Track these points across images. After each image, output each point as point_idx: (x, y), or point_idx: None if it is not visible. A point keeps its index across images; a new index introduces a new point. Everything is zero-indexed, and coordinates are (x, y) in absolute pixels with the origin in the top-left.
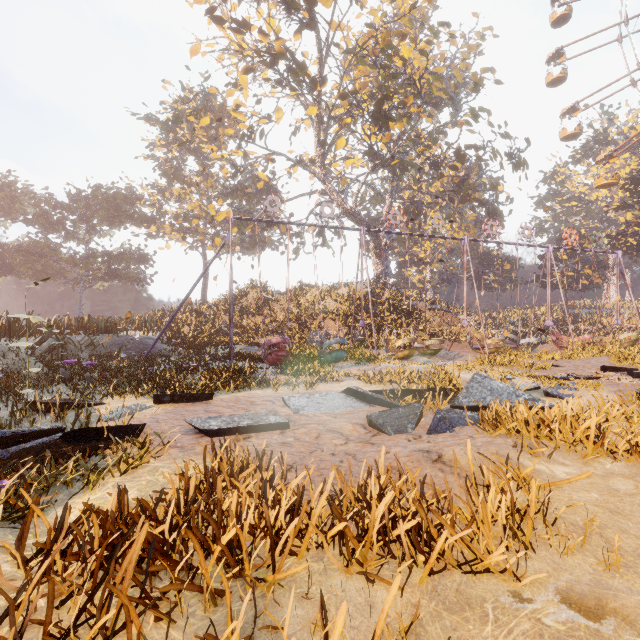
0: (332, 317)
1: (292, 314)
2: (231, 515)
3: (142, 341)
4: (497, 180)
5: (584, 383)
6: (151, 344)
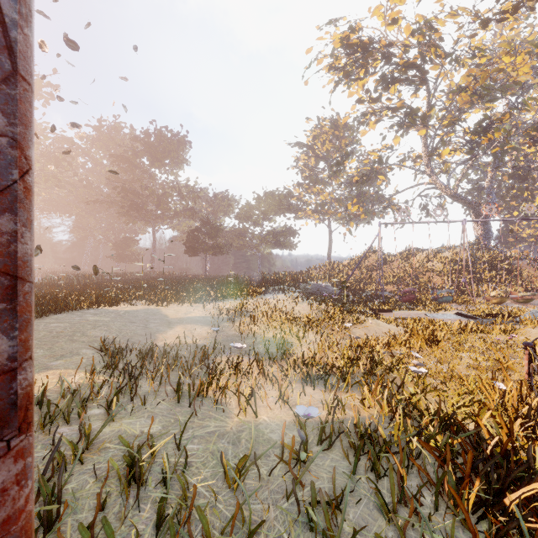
0: (438, 274)
1: (406, 271)
2: (437, 322)
3: (325, 287)
4: None
5: None
6: (330, 288)
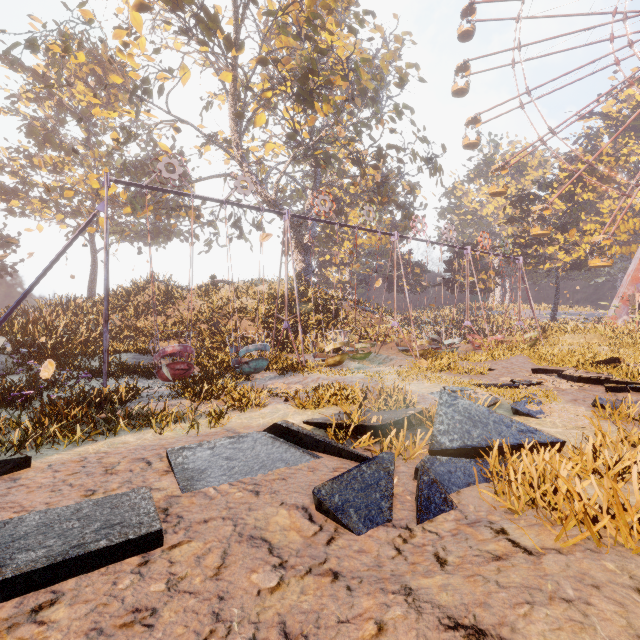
0: (250, 317)
1: (202, 314)
2: None
3: None
4: (414, 184)
5: (534, 391)
6: None
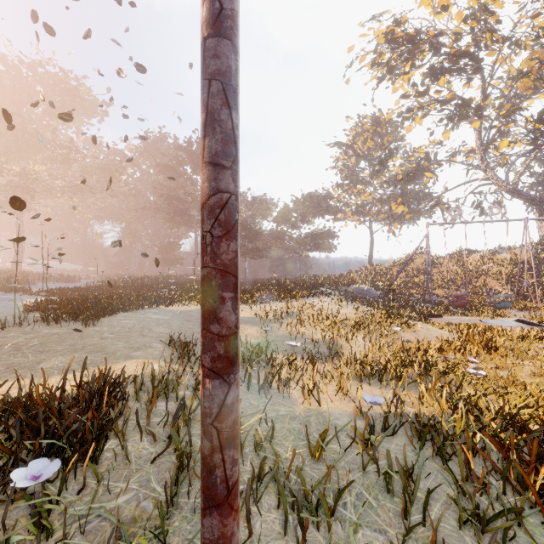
0: (495, 277)
1: (457, 274)
2: (495, 328)
3: (367, 290)
4: None
5: None
6: (372, 292)
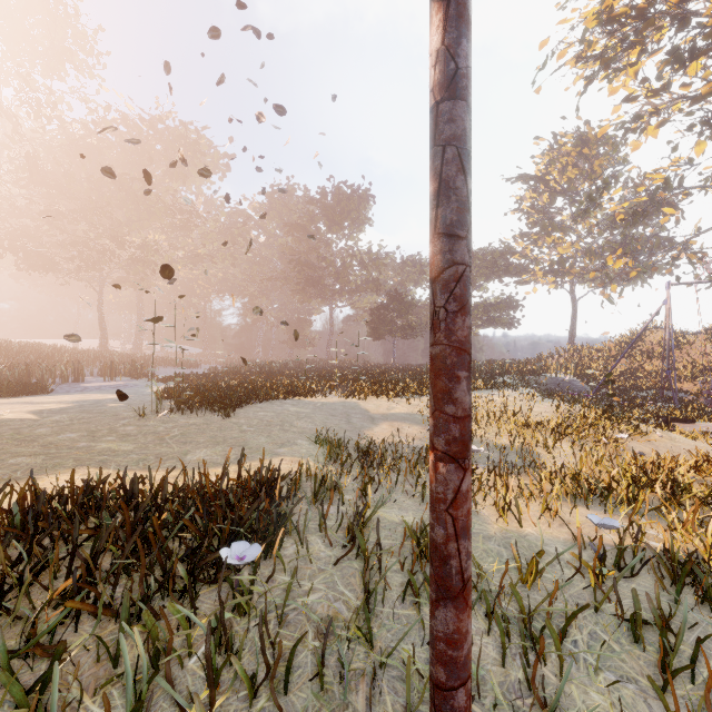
0: None
1: None
2: None
3: (569, 382)
4: None
5: None
6: (577, 385)
